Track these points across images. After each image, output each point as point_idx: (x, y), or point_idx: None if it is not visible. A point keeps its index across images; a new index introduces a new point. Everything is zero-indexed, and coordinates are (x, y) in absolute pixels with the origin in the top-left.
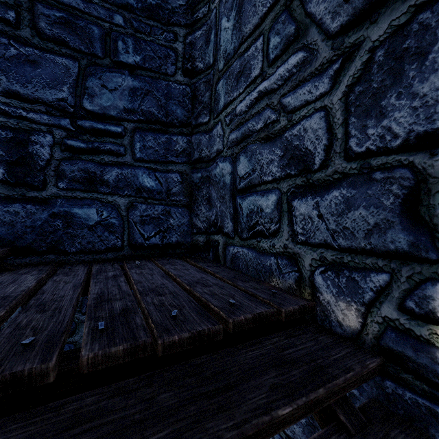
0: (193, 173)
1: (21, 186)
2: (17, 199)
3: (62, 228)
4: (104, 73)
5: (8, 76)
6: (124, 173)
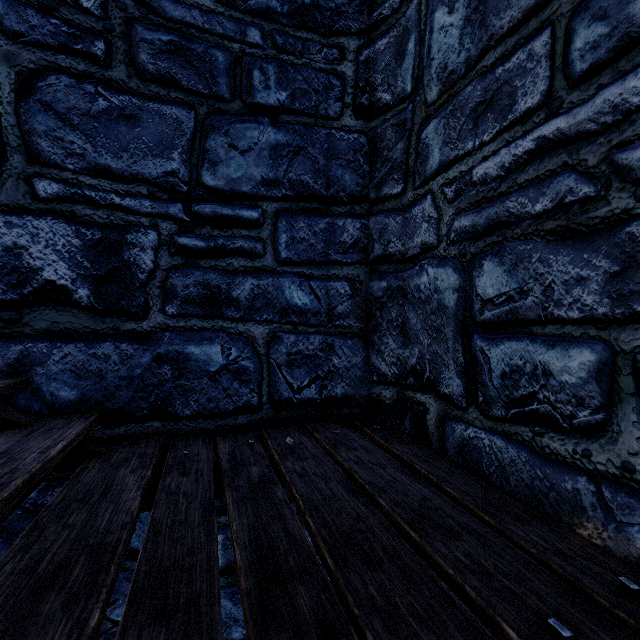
0: (372, 280)
1: (113, 314)
2: (107, 335)
3: (171, 378)
4: (233, 124)
5: (95, 143)
6: (262, 286)
